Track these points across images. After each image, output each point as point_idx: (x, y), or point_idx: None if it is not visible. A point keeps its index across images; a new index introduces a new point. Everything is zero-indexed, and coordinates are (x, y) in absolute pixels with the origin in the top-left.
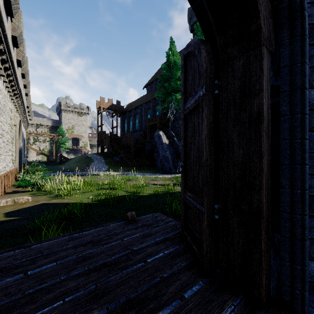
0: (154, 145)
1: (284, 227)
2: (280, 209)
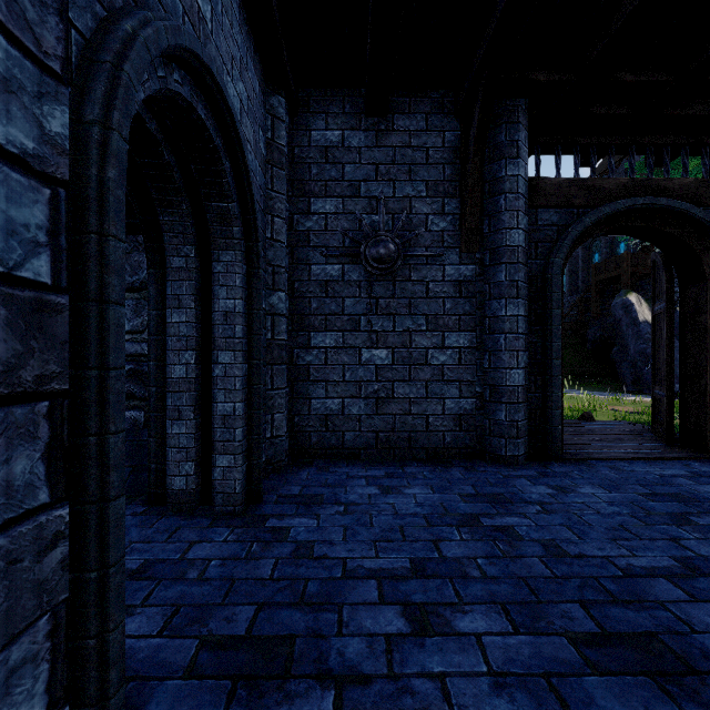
0: (613, 326)
1: None
2: None
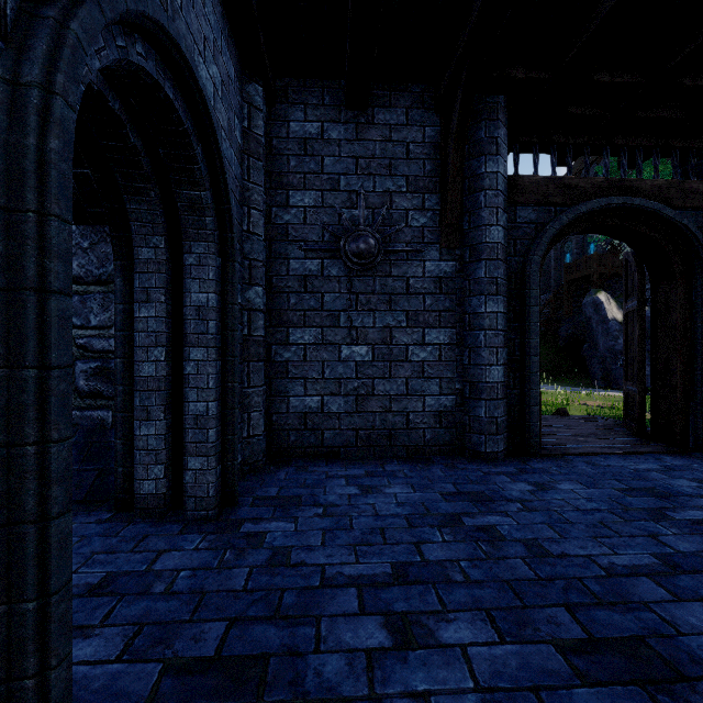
0: (583, 324)
1: (696, 397)
2: (694, 386)
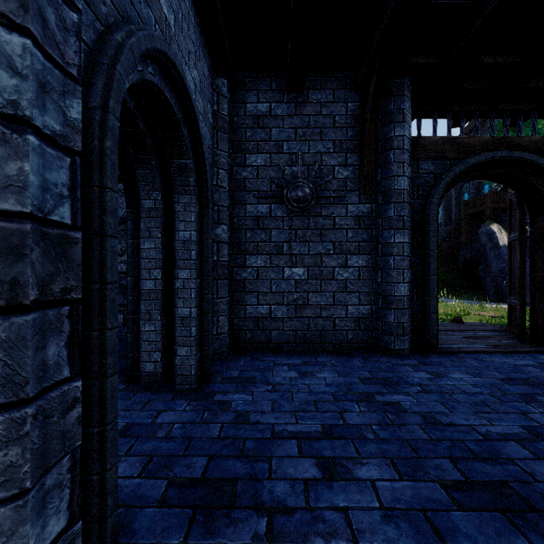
0: (479, 250)
1: None
2: None
